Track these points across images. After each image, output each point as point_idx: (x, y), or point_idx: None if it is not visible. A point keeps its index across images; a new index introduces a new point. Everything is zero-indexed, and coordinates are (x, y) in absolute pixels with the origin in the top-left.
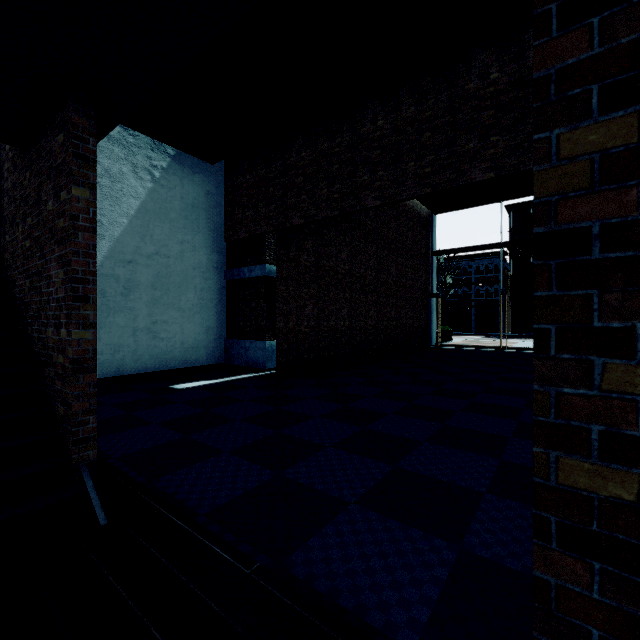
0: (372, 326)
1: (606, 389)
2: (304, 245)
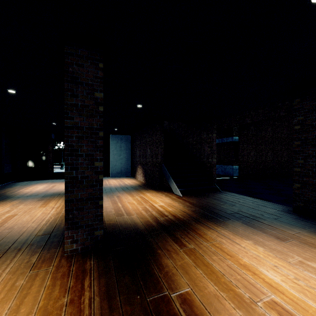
0: (285, 160)
1: (298, 162)
2: (250, 128)
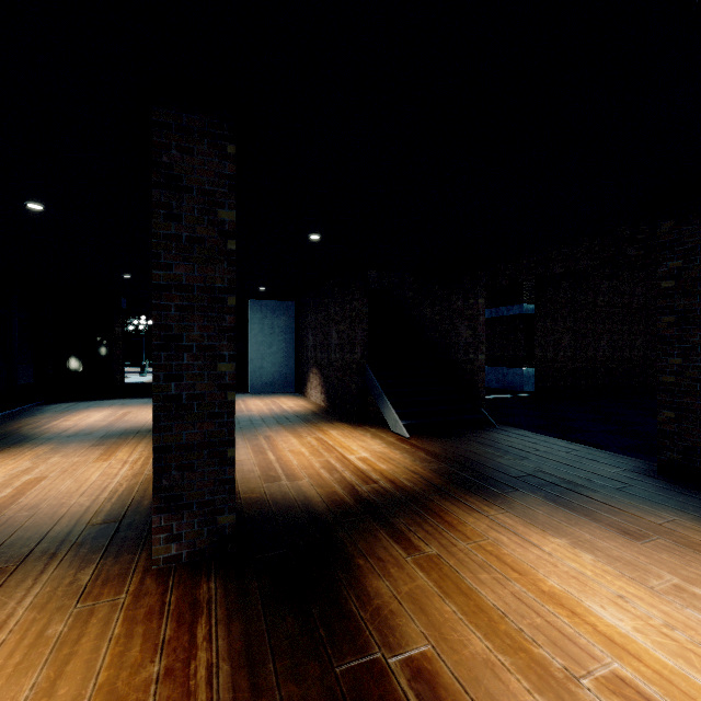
0: (639, 357)
1: (669, 363)
2: (560, 285)
